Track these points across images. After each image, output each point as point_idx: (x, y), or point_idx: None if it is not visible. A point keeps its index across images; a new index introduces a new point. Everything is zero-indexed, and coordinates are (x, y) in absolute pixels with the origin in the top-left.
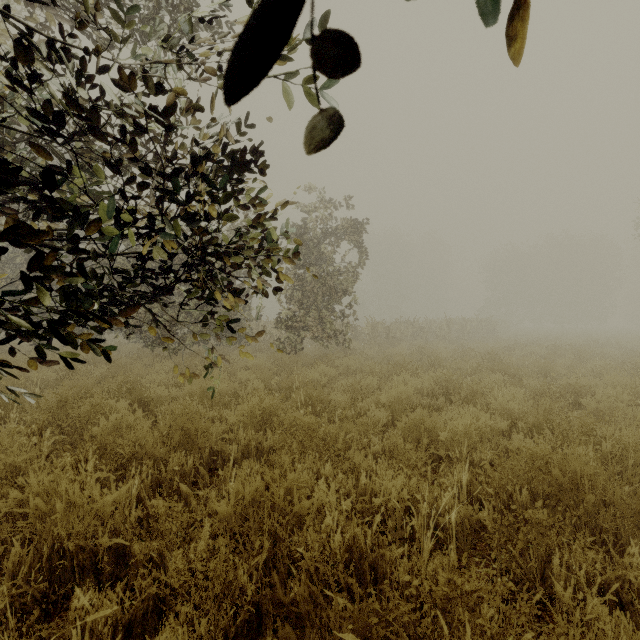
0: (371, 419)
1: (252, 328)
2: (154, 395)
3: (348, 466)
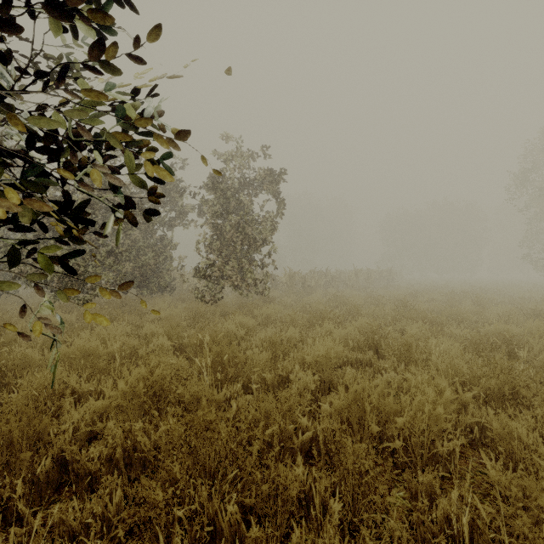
0: (297, 391)
1: (176, 278)
2: (21, 360)
3: (267, 492)
